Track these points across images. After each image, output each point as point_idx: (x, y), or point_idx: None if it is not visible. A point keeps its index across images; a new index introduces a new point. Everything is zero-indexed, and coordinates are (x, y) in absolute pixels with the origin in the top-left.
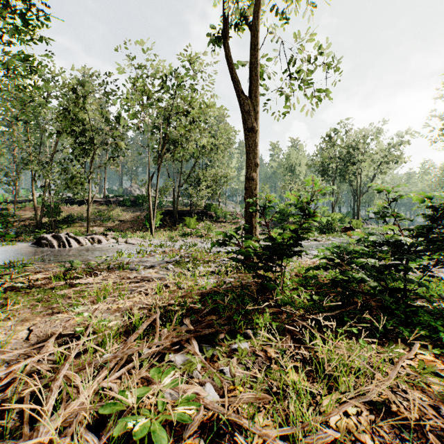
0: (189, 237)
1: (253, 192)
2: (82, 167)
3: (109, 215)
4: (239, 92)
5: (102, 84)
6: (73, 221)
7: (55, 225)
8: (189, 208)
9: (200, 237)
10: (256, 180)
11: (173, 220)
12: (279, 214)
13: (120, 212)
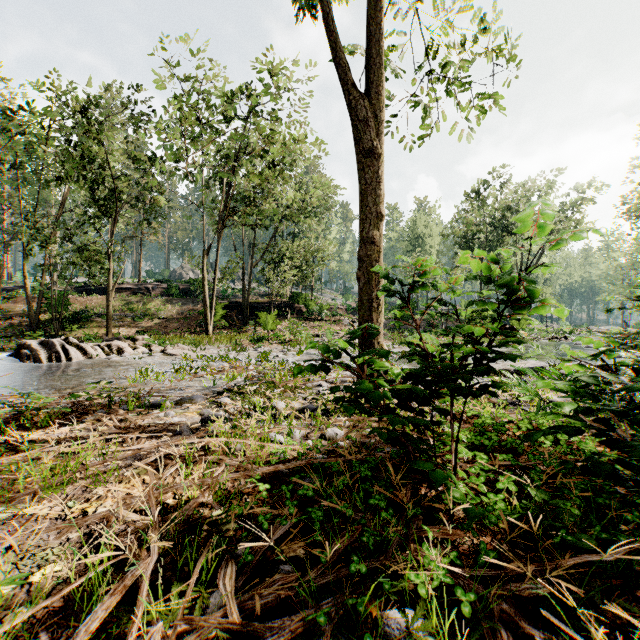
0: (266, 343)
1: (374, 265)
2: (100, 235)
3: (145, 309)
4: (348, 85)
5: (128, 103)
6: (89, 319)
7: (61, 325)
8: (266, 299)
9: (283, 343)
10: (379, 243)
11: (243, 318)
12: (437, 302)
13: (162, 305)
